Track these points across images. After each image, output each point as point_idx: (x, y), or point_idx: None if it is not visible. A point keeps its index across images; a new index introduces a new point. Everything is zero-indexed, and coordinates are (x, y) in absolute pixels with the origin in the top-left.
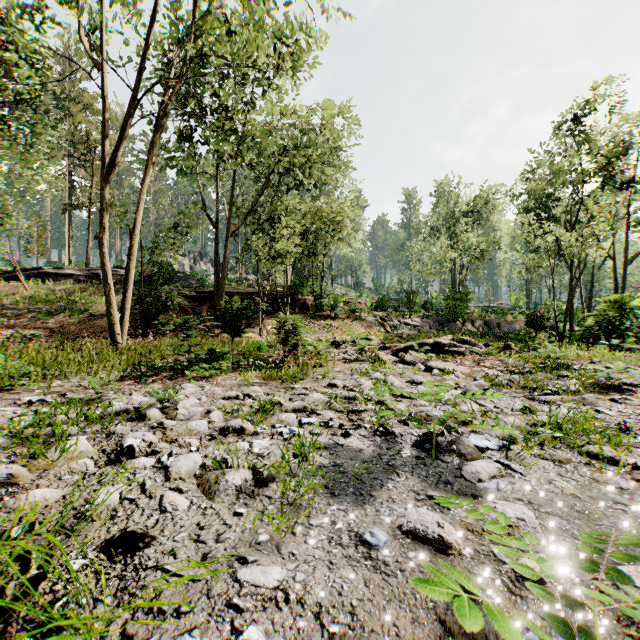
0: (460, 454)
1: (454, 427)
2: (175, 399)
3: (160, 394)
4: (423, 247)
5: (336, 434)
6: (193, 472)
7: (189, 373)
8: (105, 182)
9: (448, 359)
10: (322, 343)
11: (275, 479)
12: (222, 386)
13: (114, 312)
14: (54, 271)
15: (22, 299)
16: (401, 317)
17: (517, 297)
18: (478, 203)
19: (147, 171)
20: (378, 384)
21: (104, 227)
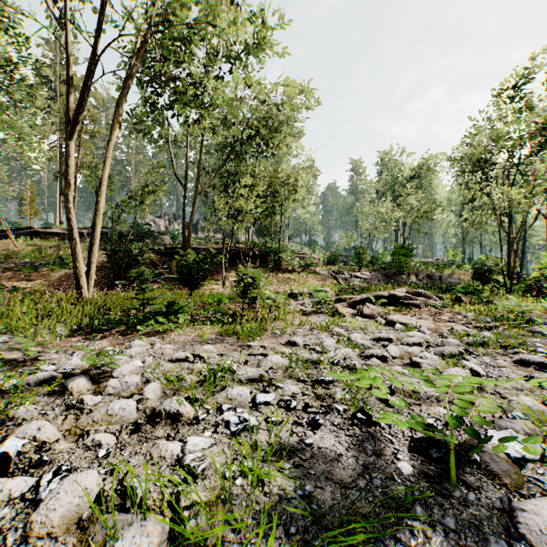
0: (490, 472)
1: (460, 416)
2: (108, 366)
3: (91, 359)
4: (371, 207)
5: (301, 423)
6: (77, 514)
7: (142, 328)
8: (70, 139)
9: (407, 312)
10: (281, 296)
11: (205, 540)
12: (174, 343)
13: (80, 265)
14: (43, 230)
15: (10, 254)
16: (351, 271)
17: (454, 253)
18: (419, 169)
19: (113, 131)
20: (341, 341)
21: (69, 183)
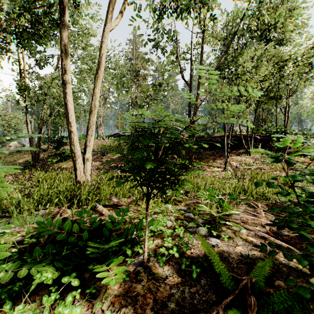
0: None
1: None
2: None
3: None
4: None
5: None
6: None
7: None
8: (62, 23)
9: None
10: None
11: None
12: None
13: (75, 149)
14: (122, 134)
15: (101, 146)
16: None
17: None
18: None
19: (108, 15)
20: None
21: (64, 68)
